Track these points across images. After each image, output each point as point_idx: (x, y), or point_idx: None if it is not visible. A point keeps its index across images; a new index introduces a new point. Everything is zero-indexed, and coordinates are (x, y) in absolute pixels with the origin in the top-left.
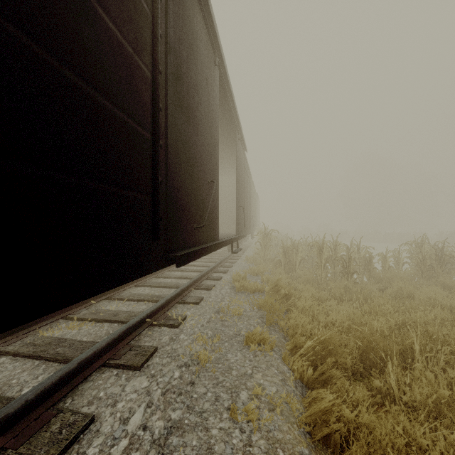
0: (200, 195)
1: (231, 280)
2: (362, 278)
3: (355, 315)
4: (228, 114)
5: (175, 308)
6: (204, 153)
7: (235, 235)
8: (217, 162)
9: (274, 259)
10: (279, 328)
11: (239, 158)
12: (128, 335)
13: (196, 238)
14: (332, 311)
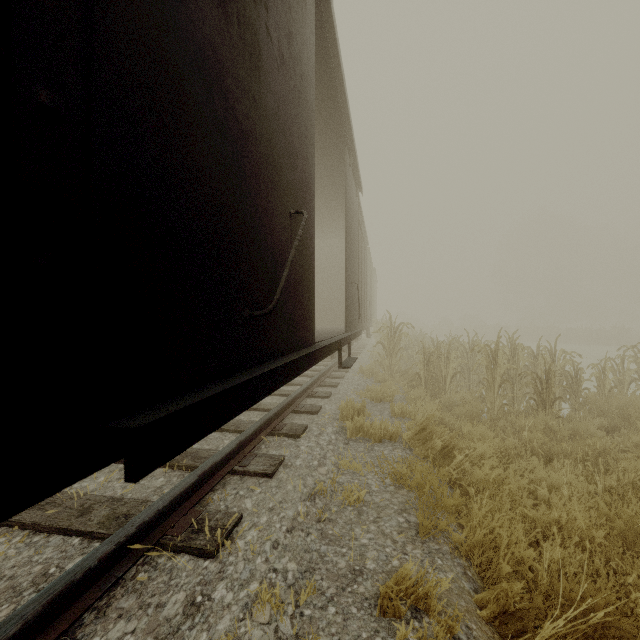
0: (267, 235)
1: (337, 413)
2: (560, 405)
3: (613, 510)
4: (332, 111)
5: (221, 489)
6: (277, 138)
7: (344, 333)
8: (310, 181)
9: (406, 371)
10: (449, 545)
11: (350, 199)
12: (71, 603)
13: (252, 344)
14: (537, 482)
